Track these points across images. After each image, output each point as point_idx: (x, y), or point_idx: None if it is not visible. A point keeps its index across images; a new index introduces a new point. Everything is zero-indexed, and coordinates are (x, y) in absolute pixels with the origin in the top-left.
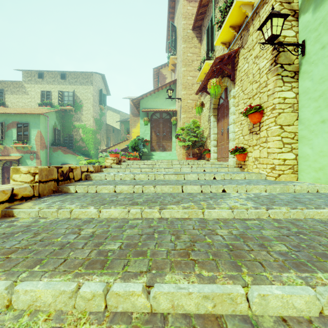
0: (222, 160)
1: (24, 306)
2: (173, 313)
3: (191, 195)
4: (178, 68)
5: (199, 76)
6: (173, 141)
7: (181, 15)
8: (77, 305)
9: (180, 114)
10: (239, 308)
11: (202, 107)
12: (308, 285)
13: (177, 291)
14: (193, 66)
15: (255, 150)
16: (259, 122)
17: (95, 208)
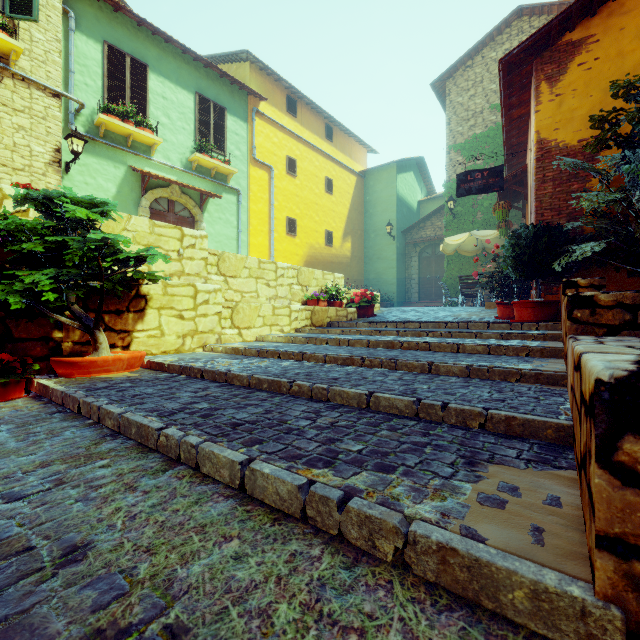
0: None
1: None
2: None
3: None
4: None
5: None
6: None
7: None
8: None
9: None
10: None
11: None
12: None
13: None
14: None
15: None
16: None
17: None
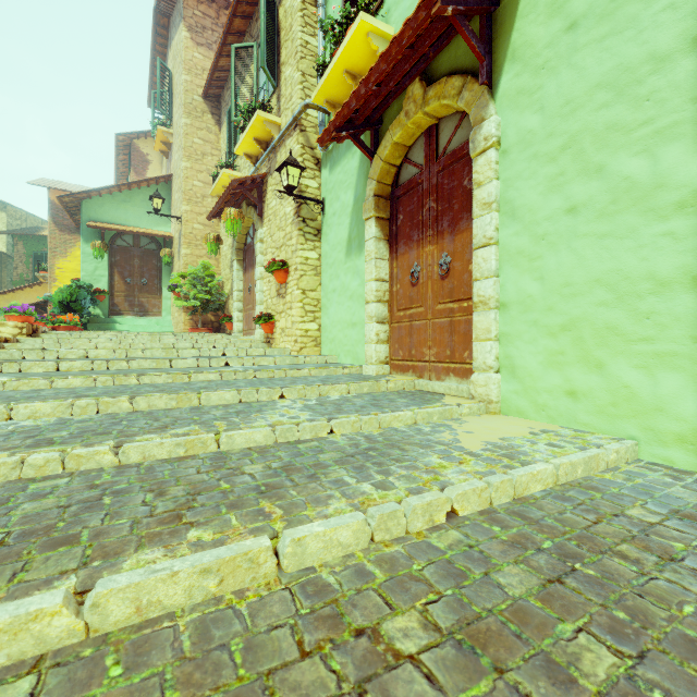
0: (250, 334)
1: (24, 418)
2: (150, 410)
3: (182, 368)
4: (176, 156)
5: (215, 188)
6: (166, 296)
7: (182, 61)
8: (74, 412)
9: (179, 246)
10: (193, 403)
11: (218, 244)
12: (237, 390)
13: (153, 397)
14: (205, 164)
15: (283, 318)
16: (285, 282)
17: (44, 379)
